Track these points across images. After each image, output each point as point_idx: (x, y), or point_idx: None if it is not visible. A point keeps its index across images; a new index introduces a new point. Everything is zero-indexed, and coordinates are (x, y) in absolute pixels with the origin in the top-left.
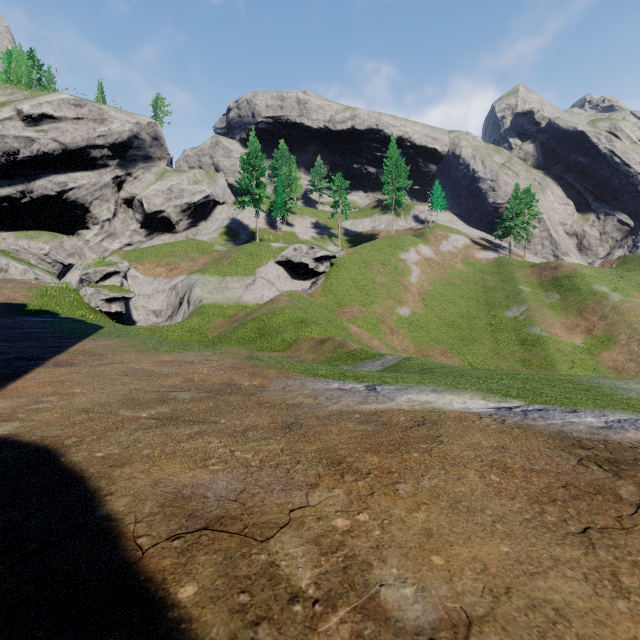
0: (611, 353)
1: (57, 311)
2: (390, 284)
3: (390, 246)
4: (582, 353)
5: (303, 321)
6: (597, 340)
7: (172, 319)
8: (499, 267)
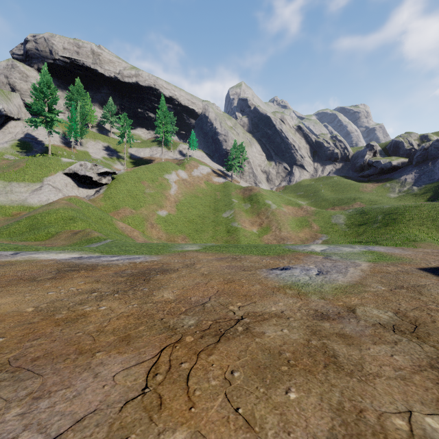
0: (268, 236)
1: None
2: (156, 195)
3: (159, 169)
4: (255, 236)
5: (72, 219)
6: (263, 229)
7: None
8: (225, 187)
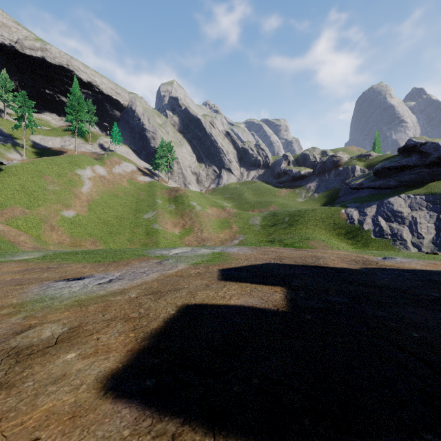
0: (189, 237)
1: None
2: (62, 192)
3: (69, 163)
4: (176, 238)
5: None
6: (186, 231)
7: None
8: (150, 187)
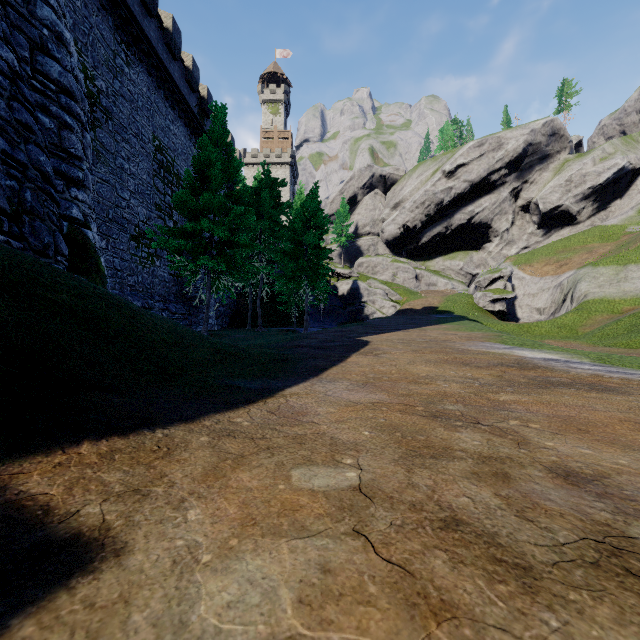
0: None
1: (453, 311)
2: None
3: None
4: None
5: None
6: None
7: (554, 316)
8: None
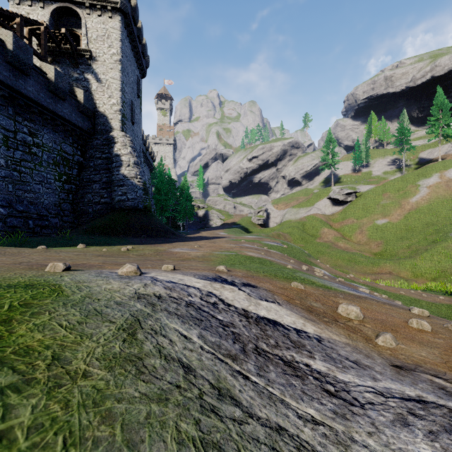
0: None
1: (241, 224)
2: (389, 204)
3: (417, 175)
4: None
5: (290, 227)
6: None
7: None
8: None
